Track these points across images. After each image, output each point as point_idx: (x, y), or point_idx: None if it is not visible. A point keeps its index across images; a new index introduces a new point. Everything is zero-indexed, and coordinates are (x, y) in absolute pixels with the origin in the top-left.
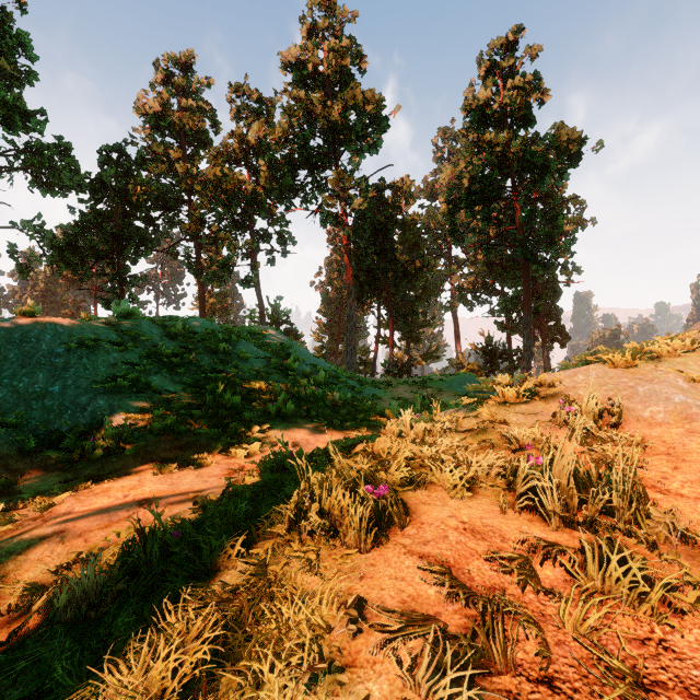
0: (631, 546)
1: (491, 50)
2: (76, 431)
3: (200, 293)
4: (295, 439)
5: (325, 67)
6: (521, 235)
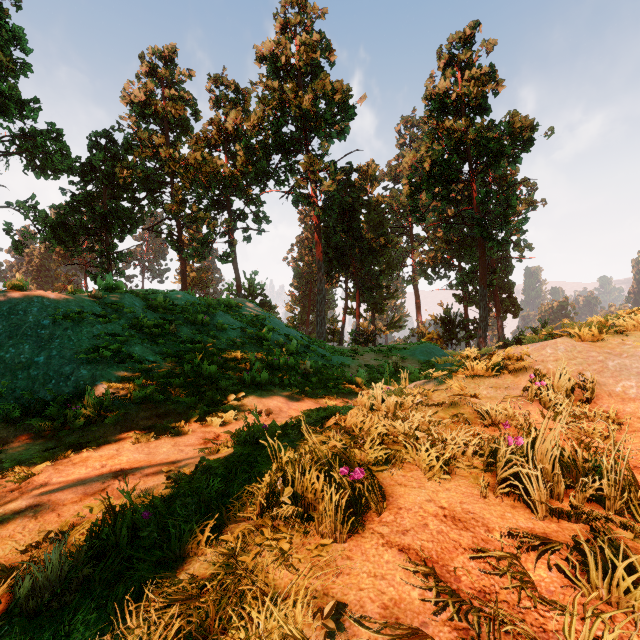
0: (627, 540)
1: (450, 44)
2: (59, 400)
3: (182, 268)
4: (269, 406)
5: (297, 59)
6: (477, 215)
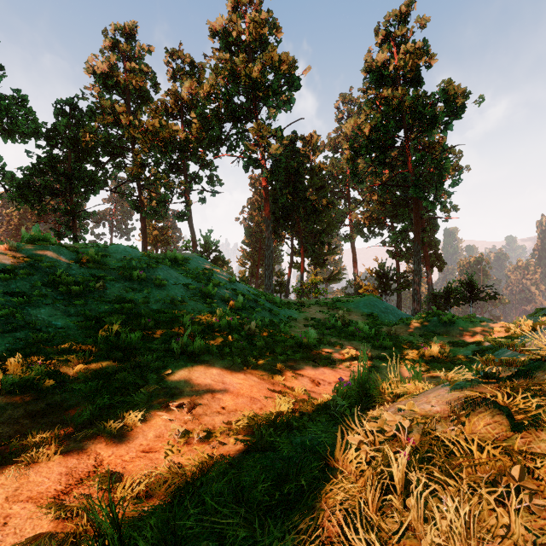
0: None
1: (387, 22)
2: None
3: (142, 226)
4: (198, 389)
5: (247, 35)
6: (413, 177)
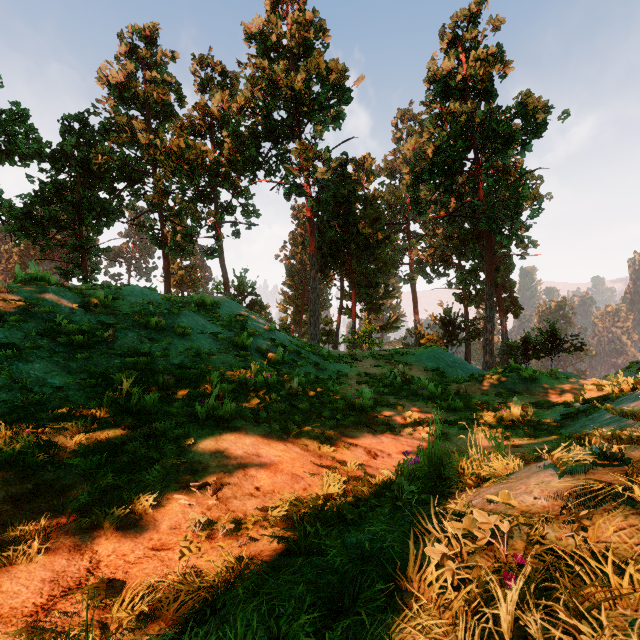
0: None
1: (454, 23)
2: None
3: (165, 265)
4: (227, 464)
5: (288, 39)
6: (485, 206)
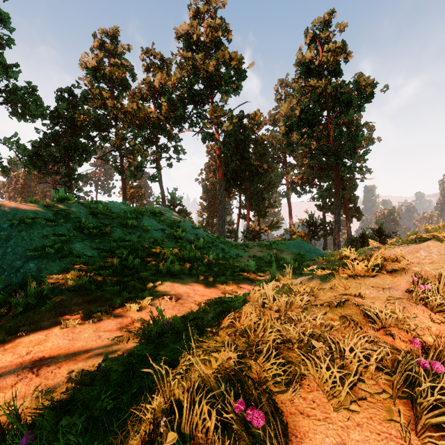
0: None
1: (314, 26)
2: (8, 289)
3: (123, 186)
4: (179, 292)
5: (204, 37)
6: (333, 147)
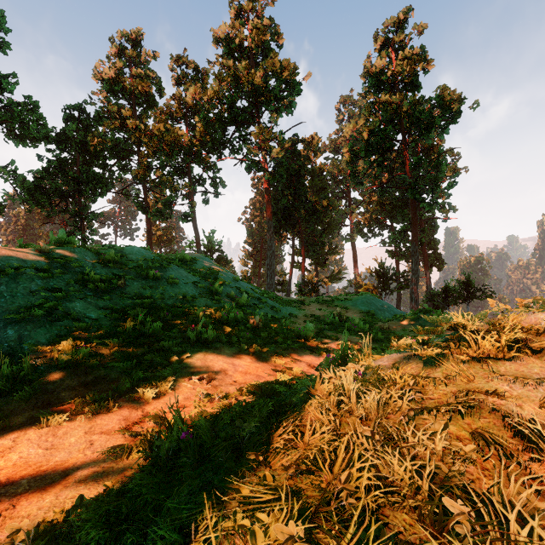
0: None
1: (385, 28)
2: None
3: (148, 227)
4: (213, 369)
5: (249, 42)
6: (410, 179)
